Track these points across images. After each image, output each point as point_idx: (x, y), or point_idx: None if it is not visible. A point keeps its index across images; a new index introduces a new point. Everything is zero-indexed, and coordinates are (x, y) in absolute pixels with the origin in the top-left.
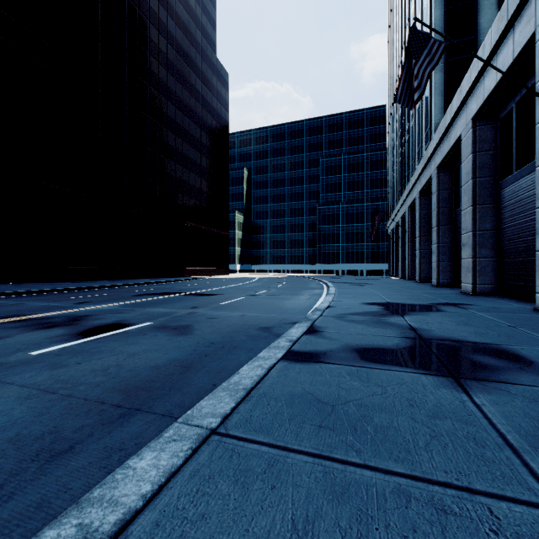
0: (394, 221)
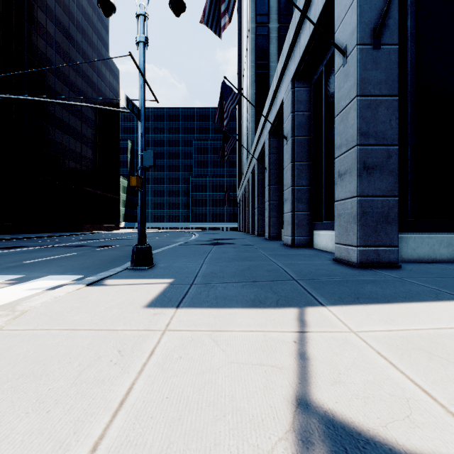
0: (240, 195)
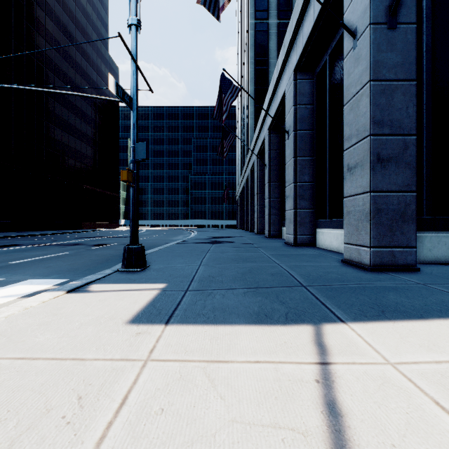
0: (239, 193)
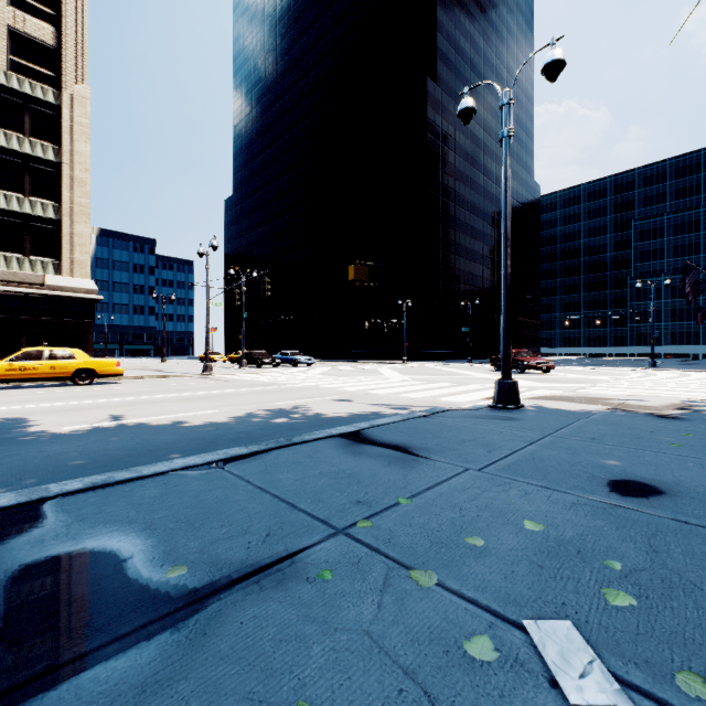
0: None
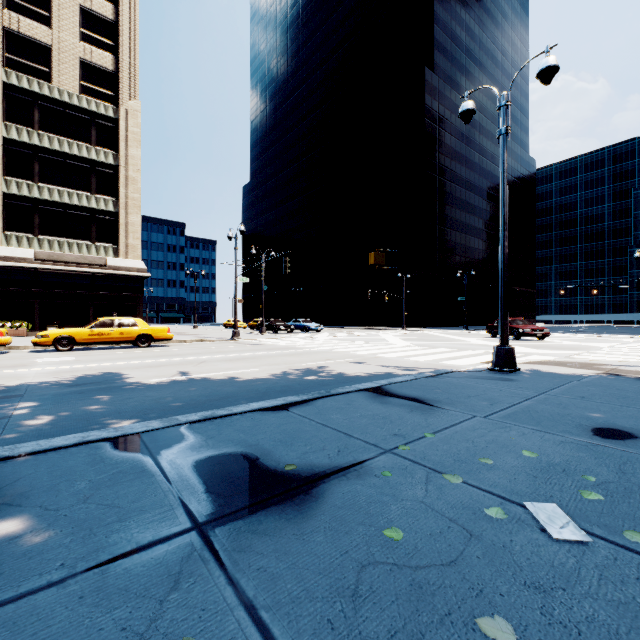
0: None
